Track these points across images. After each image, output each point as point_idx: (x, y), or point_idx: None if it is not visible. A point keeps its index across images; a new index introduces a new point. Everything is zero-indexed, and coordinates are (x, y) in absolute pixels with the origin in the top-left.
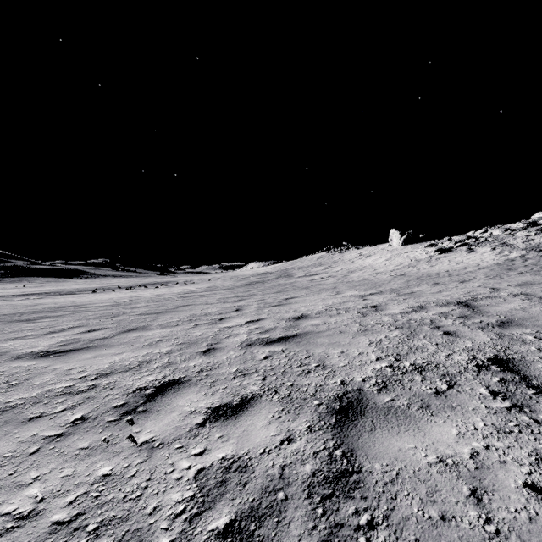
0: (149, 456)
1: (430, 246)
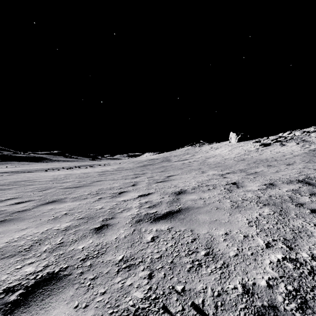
0: None
1: (256, 142)
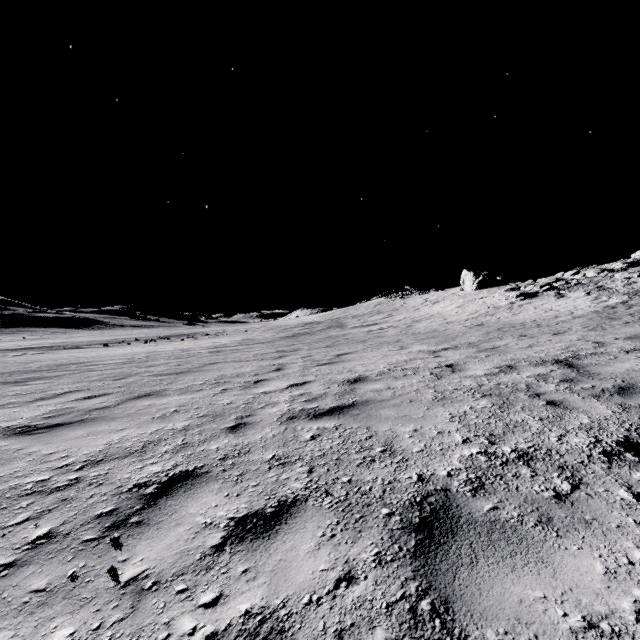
0: (134, 606)
1: (511, 290)
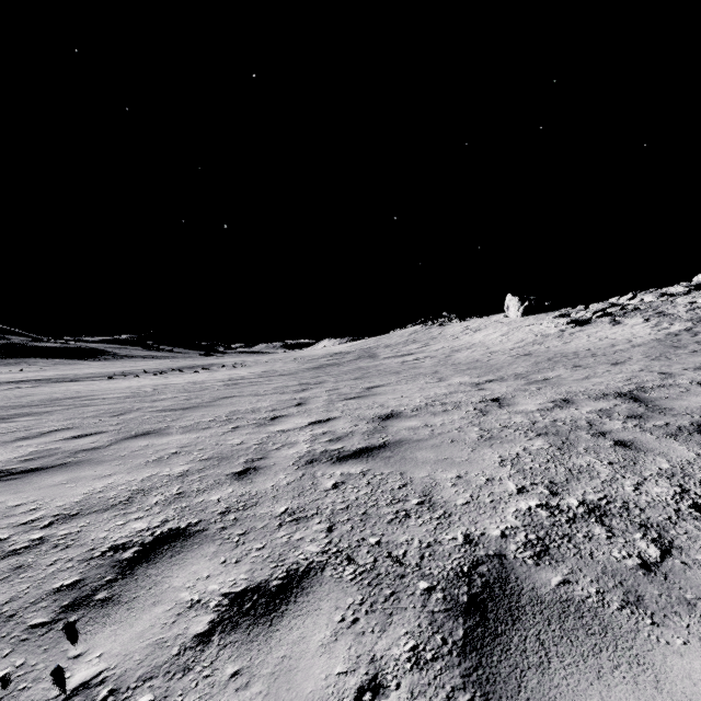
0: None
1: (560, 316)
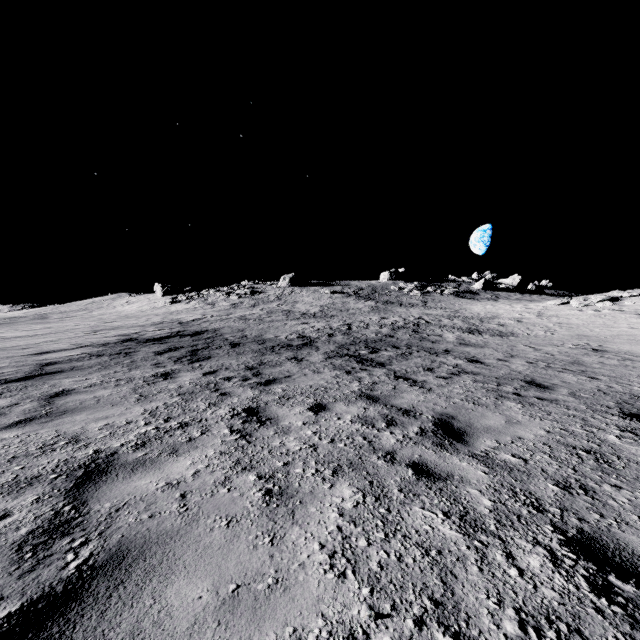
0: None
1: (174, 298)
